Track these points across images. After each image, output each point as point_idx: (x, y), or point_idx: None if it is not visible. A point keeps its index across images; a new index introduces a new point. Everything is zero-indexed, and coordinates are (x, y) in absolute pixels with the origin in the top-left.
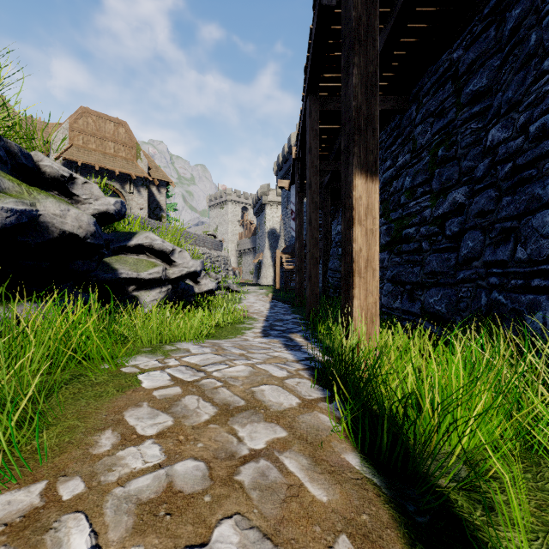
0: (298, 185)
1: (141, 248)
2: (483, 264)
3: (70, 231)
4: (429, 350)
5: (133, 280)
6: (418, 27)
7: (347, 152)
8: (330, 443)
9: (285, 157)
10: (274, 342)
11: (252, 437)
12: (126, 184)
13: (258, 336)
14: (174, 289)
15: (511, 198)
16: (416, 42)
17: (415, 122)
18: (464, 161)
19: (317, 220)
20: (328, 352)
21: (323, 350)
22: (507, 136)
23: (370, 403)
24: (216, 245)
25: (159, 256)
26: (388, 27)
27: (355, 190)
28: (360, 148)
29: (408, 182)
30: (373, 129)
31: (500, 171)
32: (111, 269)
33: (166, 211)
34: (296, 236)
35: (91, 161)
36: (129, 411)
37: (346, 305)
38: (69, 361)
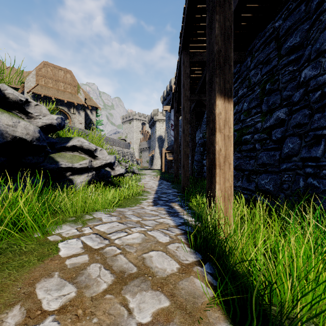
0: (175, 109)
1: (75, 147)
2: (300, 159)
3: (20, 136)
4: (264, 217)
5: (69, 168)
6: (252, 6)
7: (211, 82)
8: (205, 312)
9: (167, 92)
10: (160, 210)
11: (140, 308)
12: (71, 108)
13: (150, 205)
14: (97, 174)
15: (321, 115)
16: (251, 17)
17: (250, 68)
18: (284, 91)
19: (188, 130)
20: (196, 217)
21: (195, 220)
22: (316, 73)
23: (235, 274)
24: (126, 145)
25: (86, 152)
26: (234, 6)
27: (217, 108)
28: (220, 79)
29: (246, 106)
30: (229, 66)
31: (312, 96)
32: (55, 162)
33: (96, 125)
34: (174, 140)
35: (49, 94)
36: (41, 282)
37: (209, 188)
38: (0, 237)
